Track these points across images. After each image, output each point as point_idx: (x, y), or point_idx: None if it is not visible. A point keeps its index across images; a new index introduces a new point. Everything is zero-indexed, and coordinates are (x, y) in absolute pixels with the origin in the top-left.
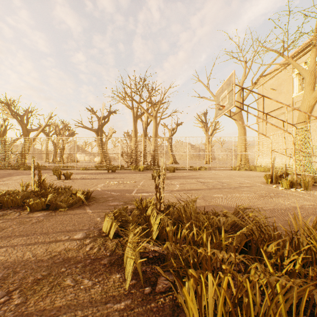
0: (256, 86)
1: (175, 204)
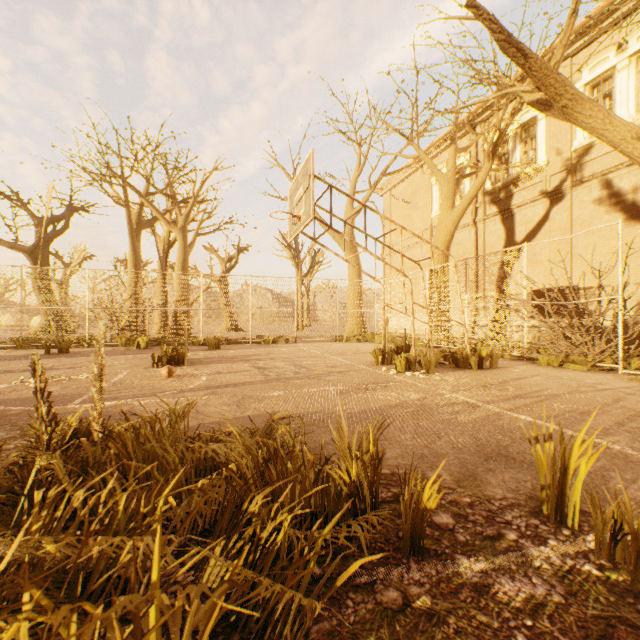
0: (381, 191)
1: (140, 423)
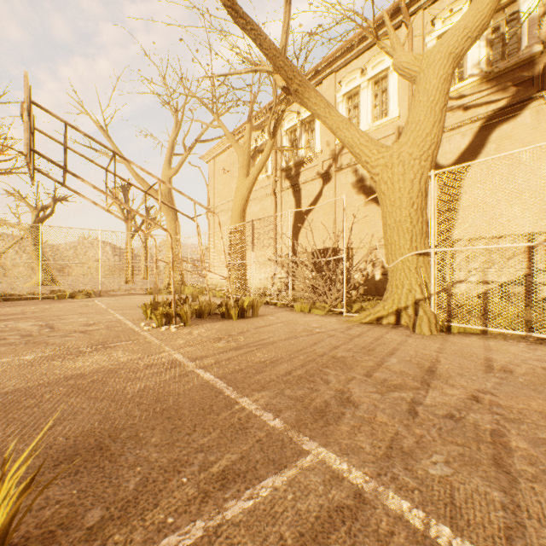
0: (207, 158)
1: None
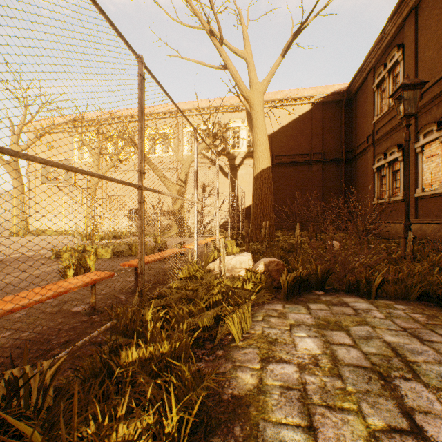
0: (27, 129)
1: None
